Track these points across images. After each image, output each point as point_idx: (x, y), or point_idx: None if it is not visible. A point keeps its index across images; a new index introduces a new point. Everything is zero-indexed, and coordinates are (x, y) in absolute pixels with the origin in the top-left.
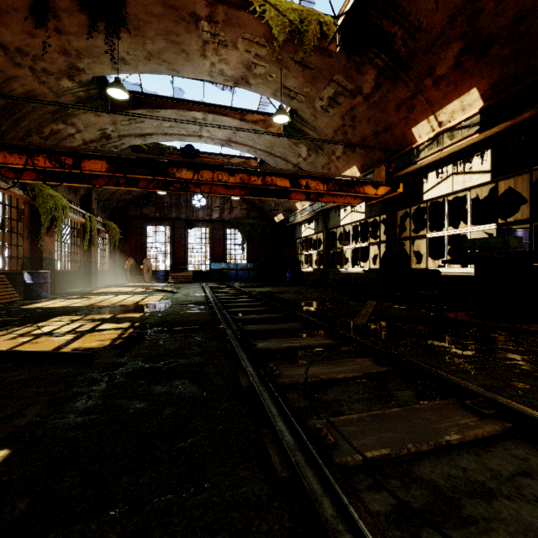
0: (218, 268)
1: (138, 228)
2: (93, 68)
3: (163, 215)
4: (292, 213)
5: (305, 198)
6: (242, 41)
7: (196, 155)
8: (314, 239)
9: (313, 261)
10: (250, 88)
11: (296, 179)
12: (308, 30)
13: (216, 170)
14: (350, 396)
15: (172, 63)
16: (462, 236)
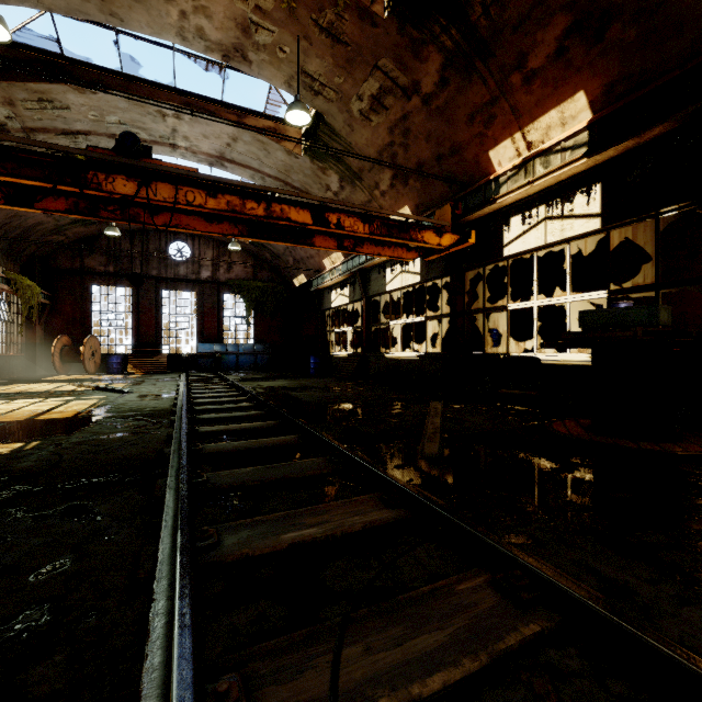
0: (208, 351)
1: (76, 288)
2: None
3: (120, 270)
4: (318, 273)
5: (336, 246)
6: None
7: (144, 154)
8: (349, 310)
9: (347, 342)
10: (249, 69)
11: (321, 212)
12: None
13: (183, 184)
14: None
15: None
16: (541, 310)
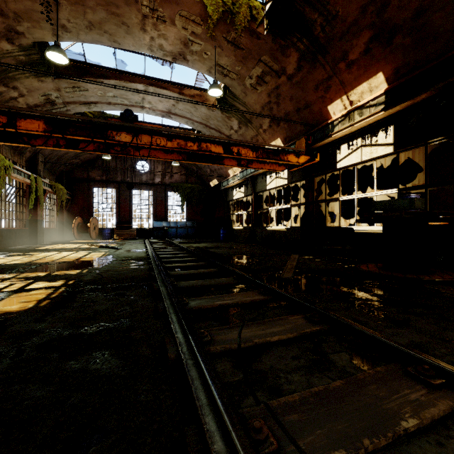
0: (159, 226)
1: (85, 189)
2: (33, 33)
3: (109, 178)
4: (225, 178)
5: (237, 164)
6: (179, 18)
7: (135, 120)
8: (244, 201)
9: (243, 220)
10: (187, 64)
11: (228, 146)
12: (239, 12)
13: (154, 135)
14: (287, 363)
15: (113, 34)
16: (365, 200)
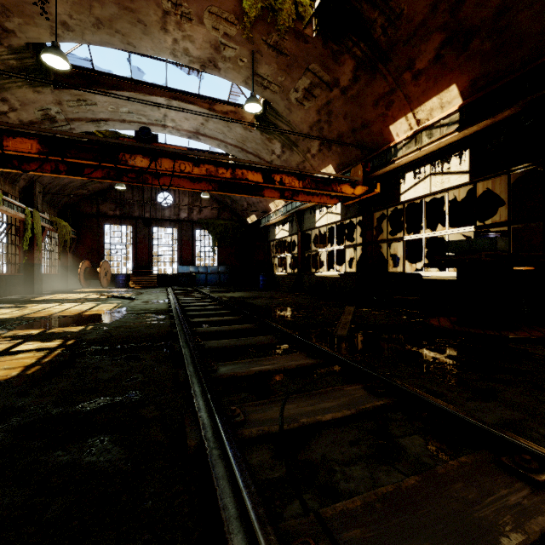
0: (186, 272)
1: (94, 227)
2: (26, 31)
3: (124, 213)
4: (265, 214)
5: (279, 196)
6: (209, 16)
7: (153, 140)
8: (288, 241)
9: (287, 265)
10: (218, 73)
11: (269, 174)
12: (282, 9)
13: (178, 159)
14: (343, 451)
15: (127, 35)
16: (434, 240)
